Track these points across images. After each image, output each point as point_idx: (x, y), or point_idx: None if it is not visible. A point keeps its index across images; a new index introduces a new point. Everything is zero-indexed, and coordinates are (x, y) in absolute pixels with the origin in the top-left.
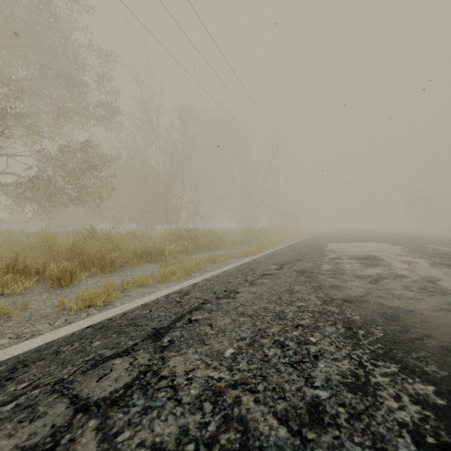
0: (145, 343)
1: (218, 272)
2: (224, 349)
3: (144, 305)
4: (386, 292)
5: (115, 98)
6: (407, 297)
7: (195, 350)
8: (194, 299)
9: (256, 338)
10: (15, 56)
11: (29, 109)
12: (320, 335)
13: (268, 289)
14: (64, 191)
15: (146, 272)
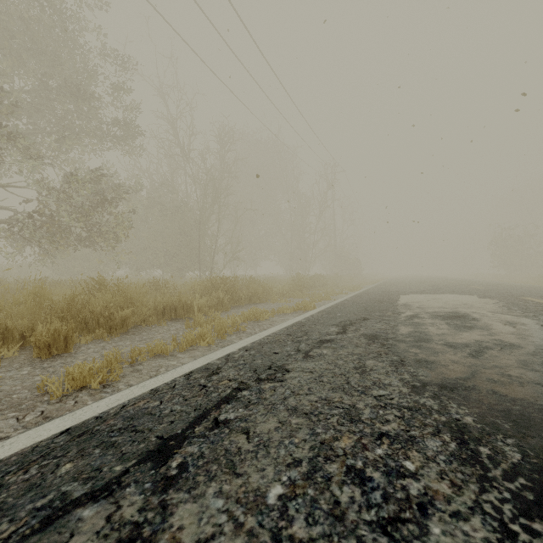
0: (141, 469)
1: (261, 336)
2: (266, 487)
3: (154, 391)
4: (498, 371)
5: (135, 115)
6: (532, 380)
7: (219, 488)
8: (226, 381)
9: (317, 462)
10: (9, 61)
11: (28, 128)
12: (421, 457)
13: (330, 365)
14: (71, 230)
15: (168, 334)
